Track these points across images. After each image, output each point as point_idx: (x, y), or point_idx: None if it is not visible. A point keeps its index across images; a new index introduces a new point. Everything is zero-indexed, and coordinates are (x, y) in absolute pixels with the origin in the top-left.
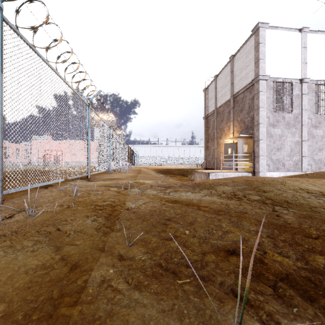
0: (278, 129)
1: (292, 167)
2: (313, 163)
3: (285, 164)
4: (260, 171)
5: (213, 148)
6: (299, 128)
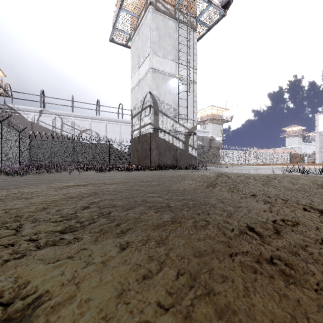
0: None
1: None
2: None
3: None
4: None
5: None
6: None
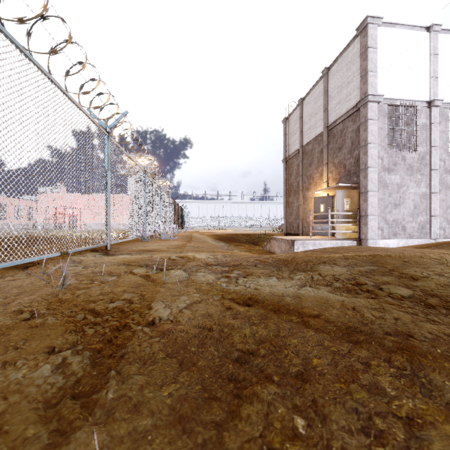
0: (395, 176)
1: (417, 232)
2: (446, 226)
3: (406, 228)
4: (370, 238)
5: (296, 204)
6: (426, 174)
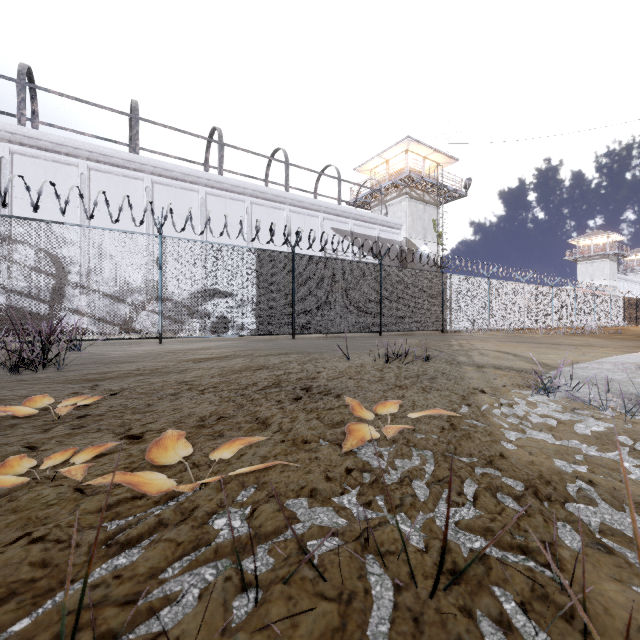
0: None
1: None
2: None
3: None
4: None
5: None
6: None
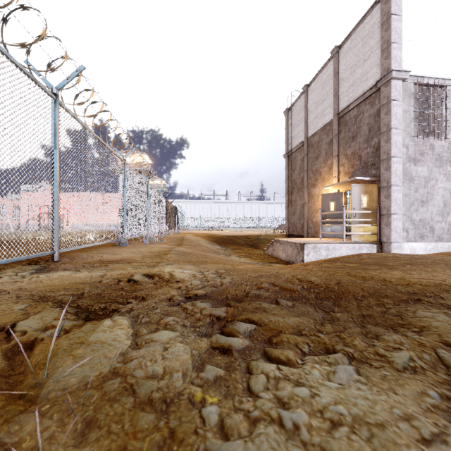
0: (422, 167)
1: (446, 234)
2: None
3: (435, 229)
4: (393, 241)
5: (300, 202)
6: None
